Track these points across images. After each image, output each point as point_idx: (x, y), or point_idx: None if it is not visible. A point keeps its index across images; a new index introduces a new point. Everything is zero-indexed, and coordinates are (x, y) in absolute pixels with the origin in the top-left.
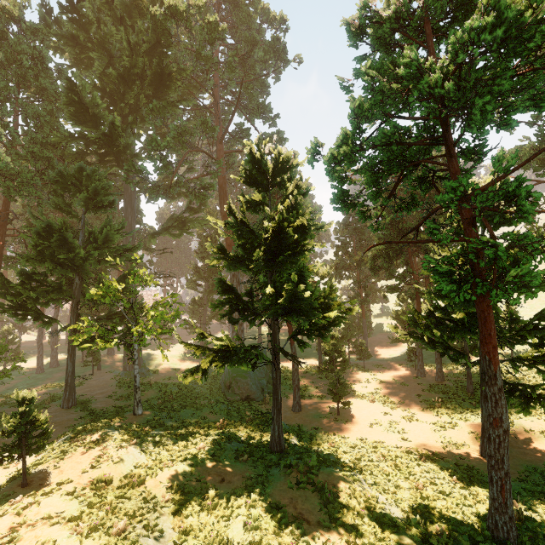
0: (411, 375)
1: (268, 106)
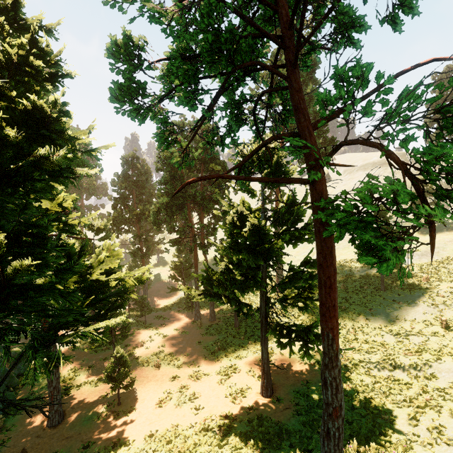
0: (190, 320)
1: None
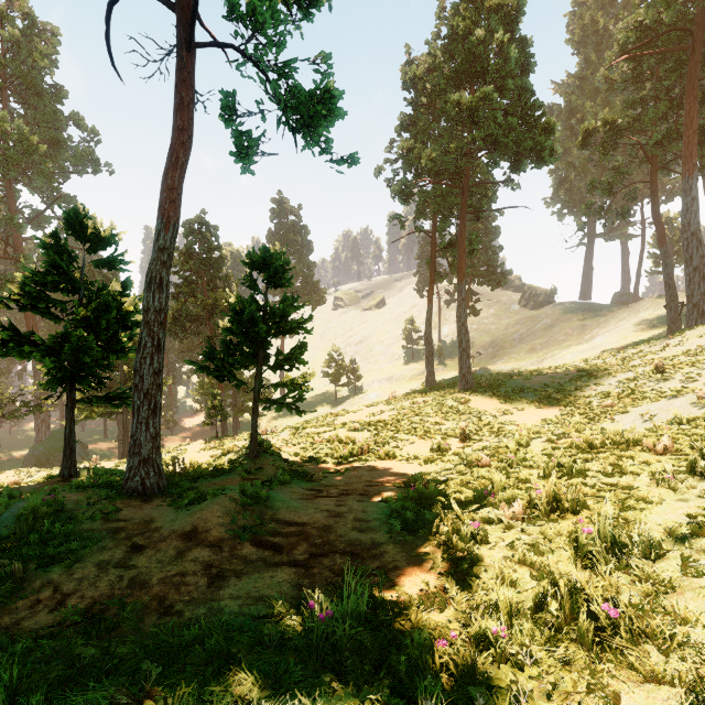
0: (208, 430)
1: (73, 198)
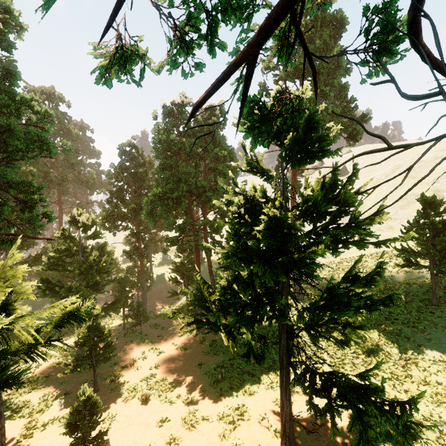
0: None
1: None
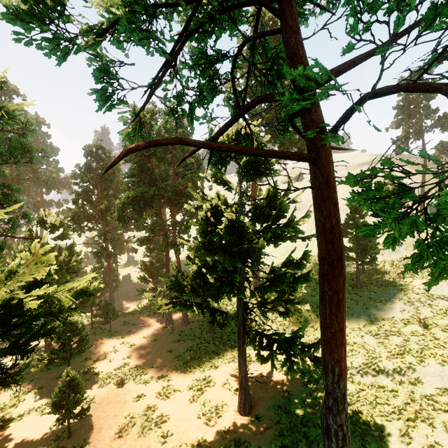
0: (160, 325)
1: None
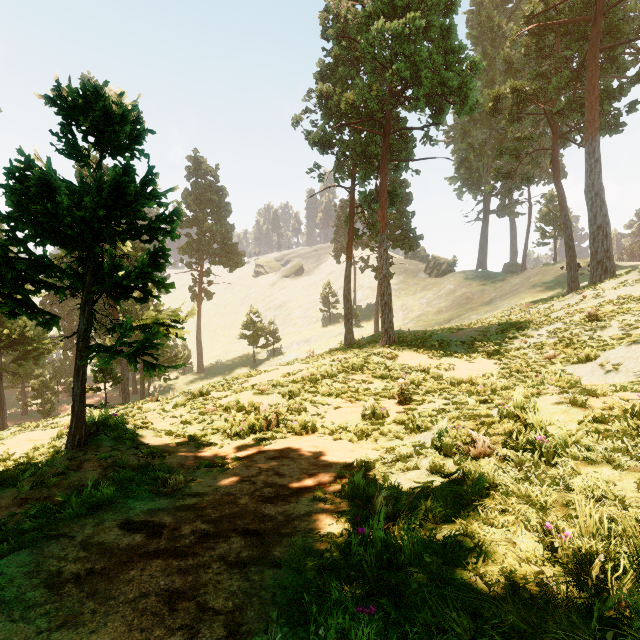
0: (116, 397)
1: None
